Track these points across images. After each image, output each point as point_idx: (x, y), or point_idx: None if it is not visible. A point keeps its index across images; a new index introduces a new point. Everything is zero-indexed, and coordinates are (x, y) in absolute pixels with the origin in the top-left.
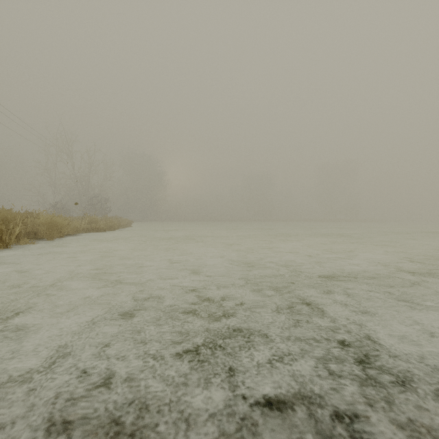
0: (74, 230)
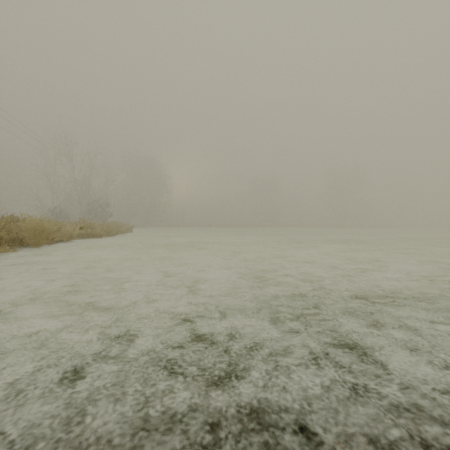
0: (66, 236)
